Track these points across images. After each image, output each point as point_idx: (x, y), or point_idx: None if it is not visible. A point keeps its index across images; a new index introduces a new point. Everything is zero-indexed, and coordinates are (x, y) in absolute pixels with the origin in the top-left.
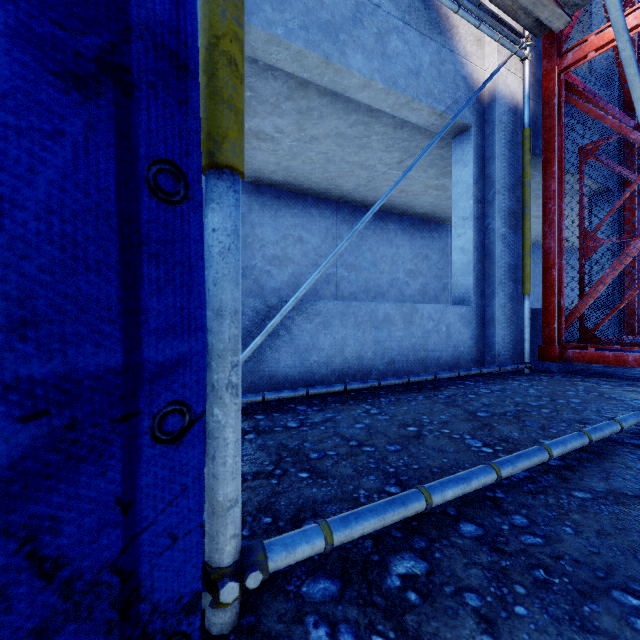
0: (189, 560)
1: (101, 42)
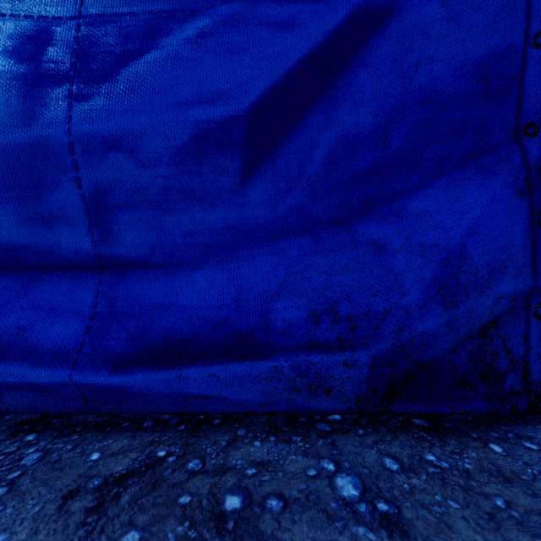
0: None
1: (526, 177)
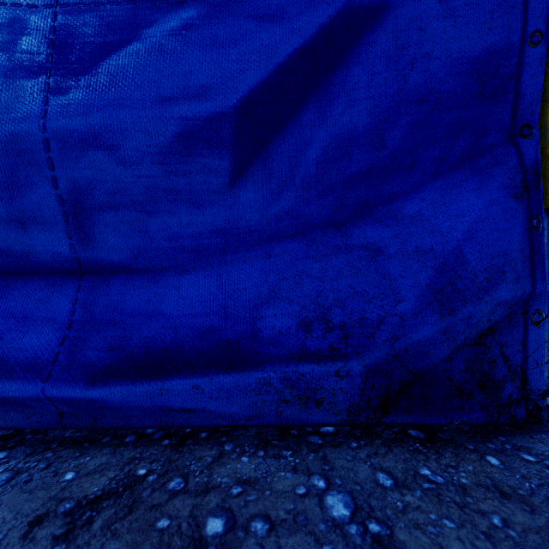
0: (542, 376)
1: (523, 179)
